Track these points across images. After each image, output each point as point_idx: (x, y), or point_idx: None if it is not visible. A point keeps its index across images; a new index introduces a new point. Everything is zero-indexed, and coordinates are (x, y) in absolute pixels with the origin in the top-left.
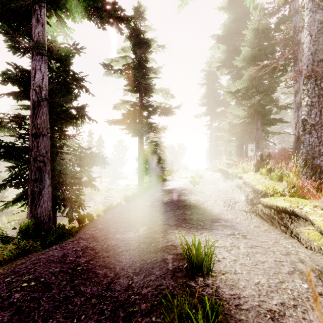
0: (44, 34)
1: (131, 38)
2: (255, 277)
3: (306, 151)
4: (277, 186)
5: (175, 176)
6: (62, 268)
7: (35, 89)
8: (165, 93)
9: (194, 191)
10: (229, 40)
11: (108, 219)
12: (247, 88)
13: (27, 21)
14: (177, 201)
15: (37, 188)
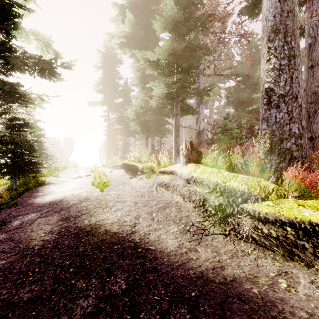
0: None
1: None
2: None
3: (271, 131)
4: (263, 181)
5: (62, 177)
6: None
7: None
8: (43, 43)
9: (105, 201)
10: (134, 17)
11: None
12: (168, 61)
13: None
14: (75, 236)
15: None
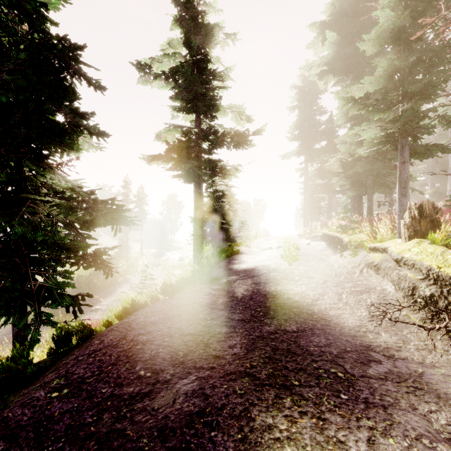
0: None
1: (182, 22)
2: None
3: None
4: None
5: (252, 247)
6: None
7: None
8: (237, 113)
9: (291, 274)
10: (340, 28)
11: (111, 344)
12: (384, 90)
13: None
14: (263, 296)
15: None
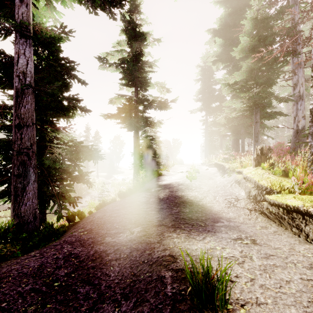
0: (29, 15)
1: (126, 31)
2: (287, 312)
3: None
4: (284, 182)
5: (171, 171)
6: (34, 285)
7: (18, 75)
8: (161, 87)
9: (191, 186)
10: (225, 34)
11: (99, 218)
12: (245, 80)
13: (11, 2)
14: (174, 197)
15: (21, 184)
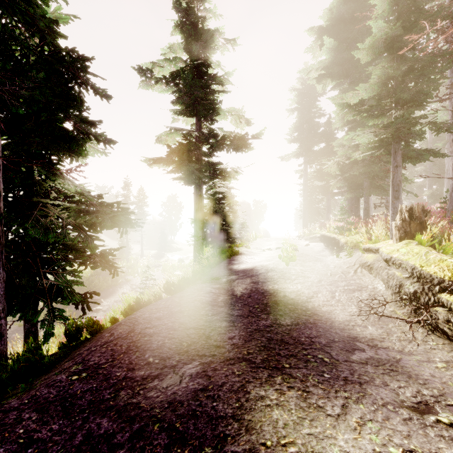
0: None
1: (183, 28)
2: None
3: None
4: None
5: (252, 248)
6: None
7: None
8: (236, 116)
9: (288, 274)
10: (338, 33)
11: (121, 337)
12: (377, 97)
13: None
14: (261, 294)
15: None
